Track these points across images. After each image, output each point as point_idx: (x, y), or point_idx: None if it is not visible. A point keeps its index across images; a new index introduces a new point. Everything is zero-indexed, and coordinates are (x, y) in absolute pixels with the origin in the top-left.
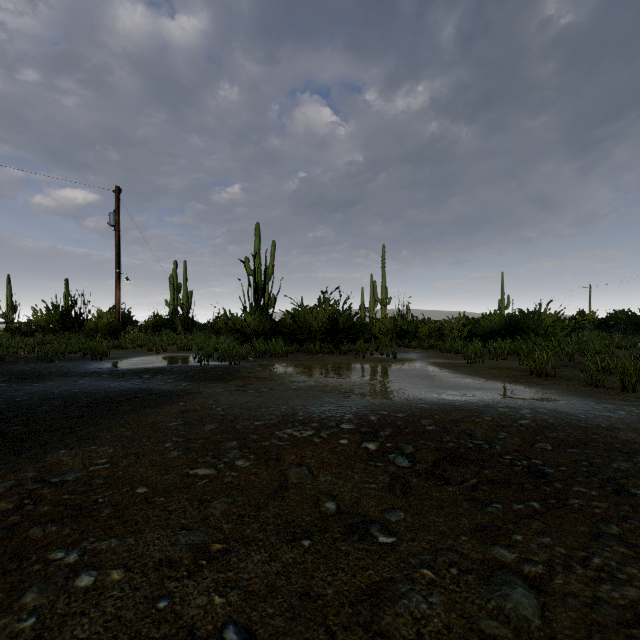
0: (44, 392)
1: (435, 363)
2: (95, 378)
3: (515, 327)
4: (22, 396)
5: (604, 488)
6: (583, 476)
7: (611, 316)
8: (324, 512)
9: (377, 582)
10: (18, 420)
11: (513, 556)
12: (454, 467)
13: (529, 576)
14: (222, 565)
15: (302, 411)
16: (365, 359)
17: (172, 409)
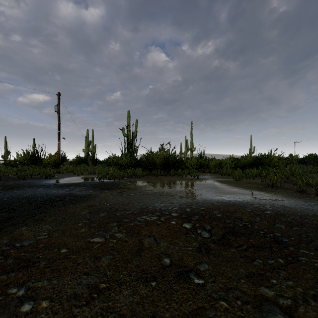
0: (19, 195)
1: (218, 180)
2: (46, 188)
3: (258, 162)
4: (7, 197)
5: (317, 250)
6: (304, 243)
7: (306, 157)
8: (163, 264)
9: (195, 309)
10: (3, 210)
11: (272, 293)
12: (233, 238)
13: (283, 306)
14: (105, 297)
15: (151, 206)
16: (183, 178)
17: (83, 204)
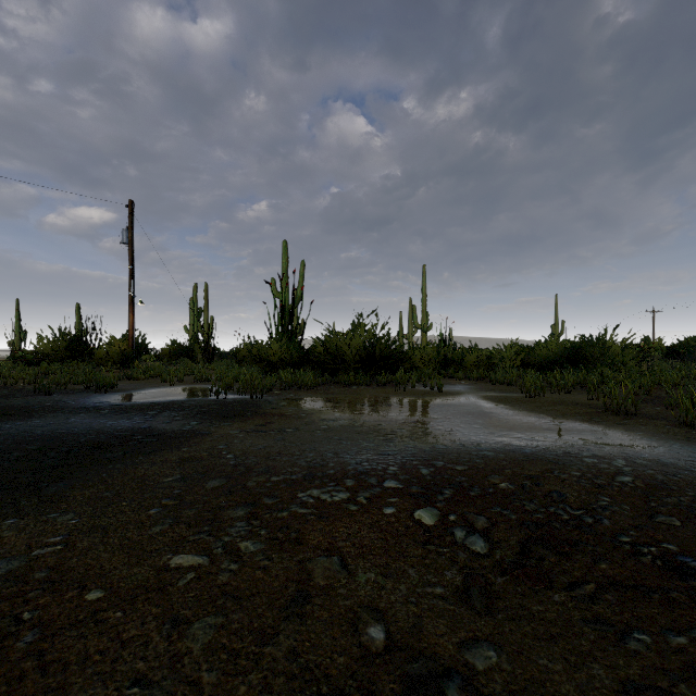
0: (24, 433)
1: (488, 397)
2: (92, 415)
3: (576, 355)
4: None
5: None
6: None
7: (681, 343)
8: (367, 646)
9: None
10: None
11: None
12: (553, 556)
13: None
14: None
15: (333, 461)
16: (406, 392)
17: (172, 457)
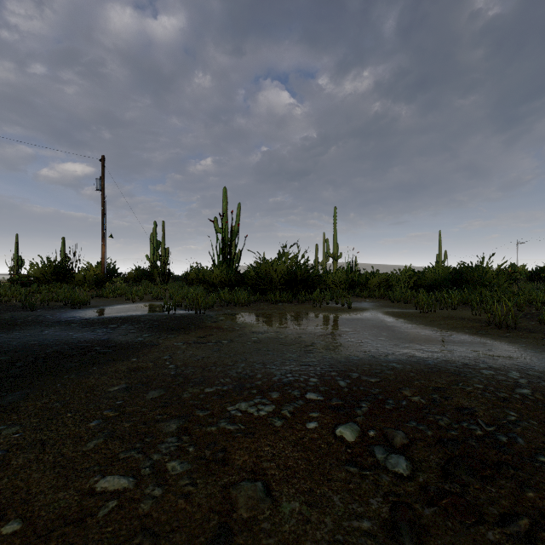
0: (2, 344)
1: (389, 312)
2: (63, 327)
3: (459, 278)
4: None
5: None
6: None
7: (542, 269)
8: None
9: None
10: None
11: None
12: (476, 481)
13: None
14: None
15: (261, 372)
16: (322, 308)
17: (121, 367)
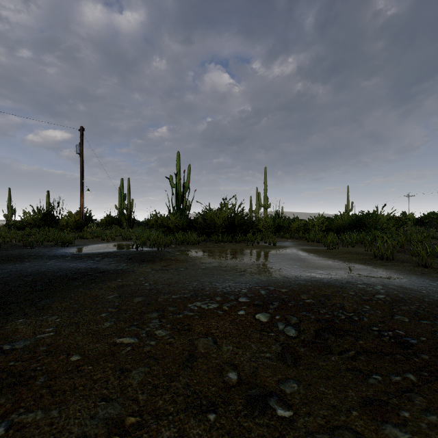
0: (21, 271)
1: (304, 249)
2: (60, 260)
3: (359, 224)
4: (4, 274)
5: None
6: None
7: (425, 216)
8: (227, 382)
9: None
10: None
11: (406, 437)
12: (333, 337)
13: None
14: None
15: (209, 286)
16: (253, 246)
17: (112, 284)
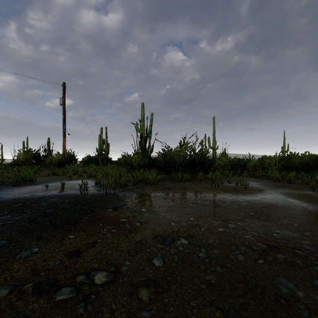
0: None
1: (291, 195)
2: None
3: None
4: None
5: None
6: None
7: None
8: None
9: None
10: None
11: None
12: None
13: None
14: None
15: None
16: (220, 188)
17: None
